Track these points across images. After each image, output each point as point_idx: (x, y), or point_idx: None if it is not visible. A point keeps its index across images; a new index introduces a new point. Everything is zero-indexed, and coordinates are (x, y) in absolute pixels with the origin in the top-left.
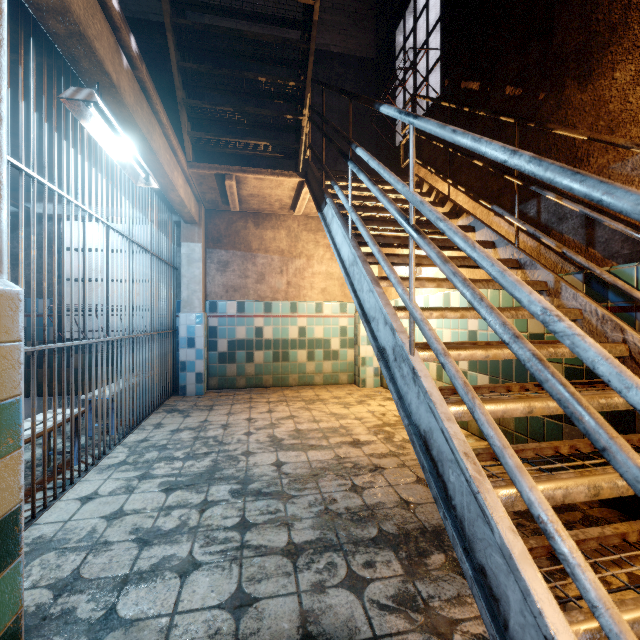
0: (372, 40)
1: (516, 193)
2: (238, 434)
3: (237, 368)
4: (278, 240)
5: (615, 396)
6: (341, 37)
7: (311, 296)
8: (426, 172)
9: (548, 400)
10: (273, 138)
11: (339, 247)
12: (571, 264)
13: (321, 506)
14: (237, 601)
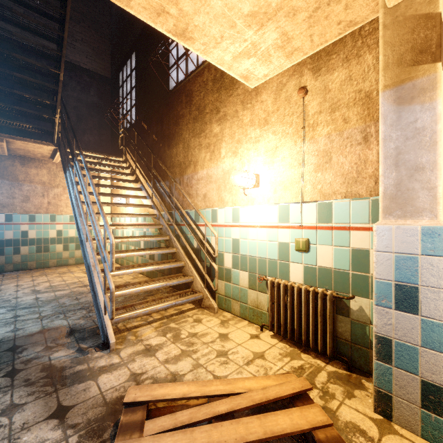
0: (109, 67)
1: (152, 180)
2: (9, 292)
3: (5, 259)
4: (41, 175)
5: (153, 250)
6: (88, 60)
7: (66, 211)
8: (131, 154)
9: (131, 252)
10: (37, 110)
11: (72, 196)
12: (166, 208)
13: (58, 306)
14: (14, 330)
